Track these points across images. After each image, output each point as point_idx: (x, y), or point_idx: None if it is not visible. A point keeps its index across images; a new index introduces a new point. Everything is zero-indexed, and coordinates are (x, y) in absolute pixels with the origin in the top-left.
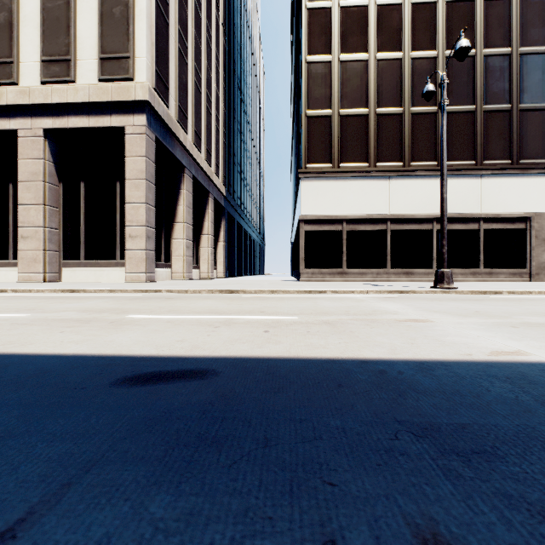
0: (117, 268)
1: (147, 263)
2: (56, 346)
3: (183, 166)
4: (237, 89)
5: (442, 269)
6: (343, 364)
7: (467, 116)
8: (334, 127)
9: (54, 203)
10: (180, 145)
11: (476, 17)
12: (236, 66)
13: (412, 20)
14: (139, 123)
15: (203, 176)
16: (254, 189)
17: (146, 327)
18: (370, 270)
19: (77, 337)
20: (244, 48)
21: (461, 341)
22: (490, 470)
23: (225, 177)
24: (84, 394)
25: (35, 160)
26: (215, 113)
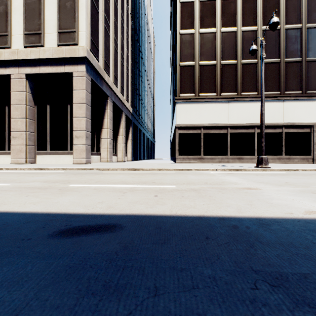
0: (69, 155)
1: (86, 152)
2: (20, 206)
3: (107, 95)
4: (139, 51)
5: (261, 156)
6: (207, 221)
7: (275, 65)
8: (196, 72)
9: (31, 117)
10: (105, 83)
11: (280, 6)
12: (138, 38)
13: (242, 8)
14: (81, 70)
15: (119, 102)
16: (148, 109)
17: (80, 192)
18: (217, 156)
19: (35, 199)
20: (143, 27)
21: (283, 203)
22: None
23: (132, 102)
24: (28, 244)
25: (20, 92)
26: (126, 65)
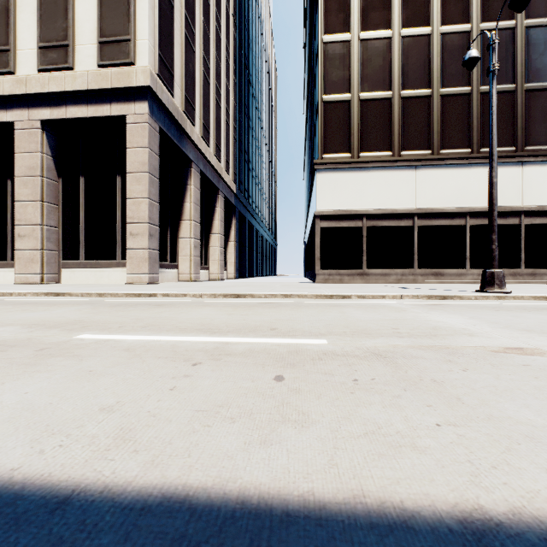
0: (119, 269)
1: (149, 263)
2: None
3: (190, 160)
4: (248, 84)
5: (491, 269)
6: None
7: (506, 96)
8: (353, 113)
9: (52, 199)
10: (186, 137)
11: None
12: (247, 60)
13: None
14: (140, 112)
15: (212, 172)
16: (266, 188)
17: (80, 362)
18: (394, 270)
19: None
20: (256, 43)
21: None
22: None
23: (235, 174)
24: None
25: (32, 154)
26: (225, 107)
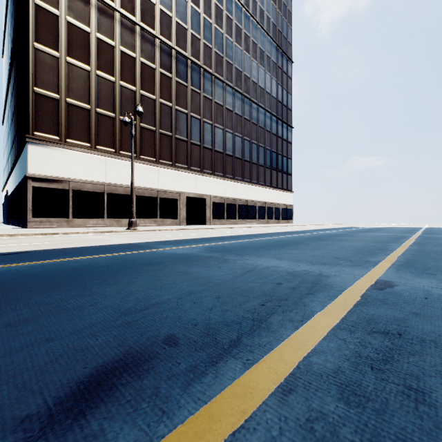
0: None
1: None
2: None
3: None
4: None
5: (132, 219)
6: (76, 247)
7: (152, 132)
8: (61, 109)
9: None
10: None
11: (156, 79)
12: None
13: (121, 61)
14: None
15: None
16: None
17: None
18: (92, 219)
19: None
20: None
21: (117, 242)
22: (102, 250)
23: None
24: None
25: None
26: None
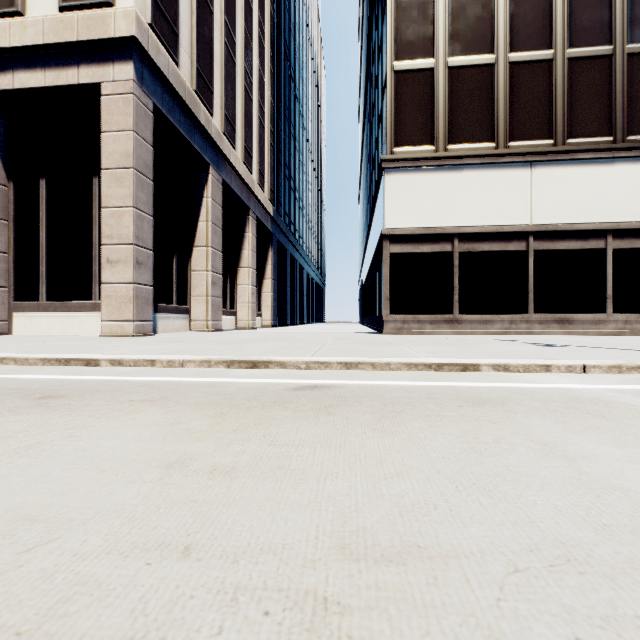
0: (95, 313)
1: (136, 305)
2: None
3: (206, 163)
4: (289, 81)
5: None
6: None
7: None
8: (438, 86)
9: None
10: (200, 129)
11: None
12: (288, 50)
13: None
14: (122, 77)
15: (240, 184)
16: (312, 215)
17: None
18: (499, 316)
19: None
20: (300, 32)
21: None
22: None
23: (272, 192)
24: None
25: None
26: (258, 101)
